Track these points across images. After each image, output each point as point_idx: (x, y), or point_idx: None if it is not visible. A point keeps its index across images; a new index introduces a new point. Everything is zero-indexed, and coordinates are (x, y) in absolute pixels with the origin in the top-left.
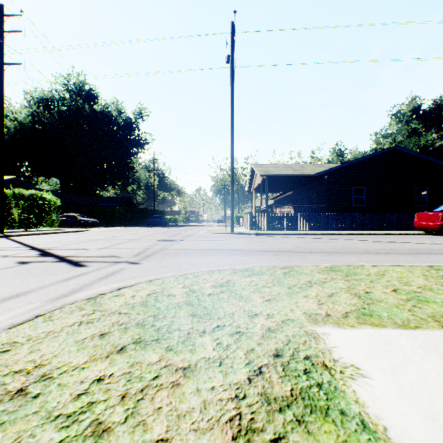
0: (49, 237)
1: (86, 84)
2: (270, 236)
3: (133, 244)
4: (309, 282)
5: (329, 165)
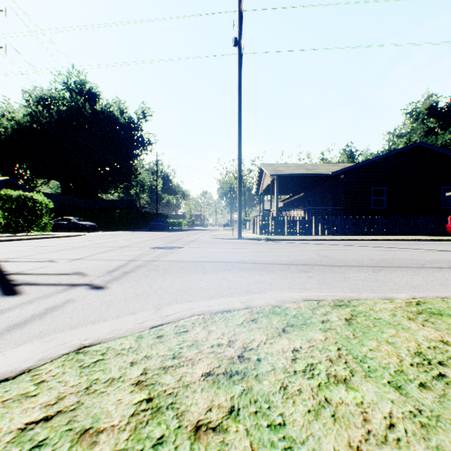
0: (30, 243)
1: (87, 82)
2: (283, 242)
3: (119, 253)
4: (425, 359)
5: (344, 164)
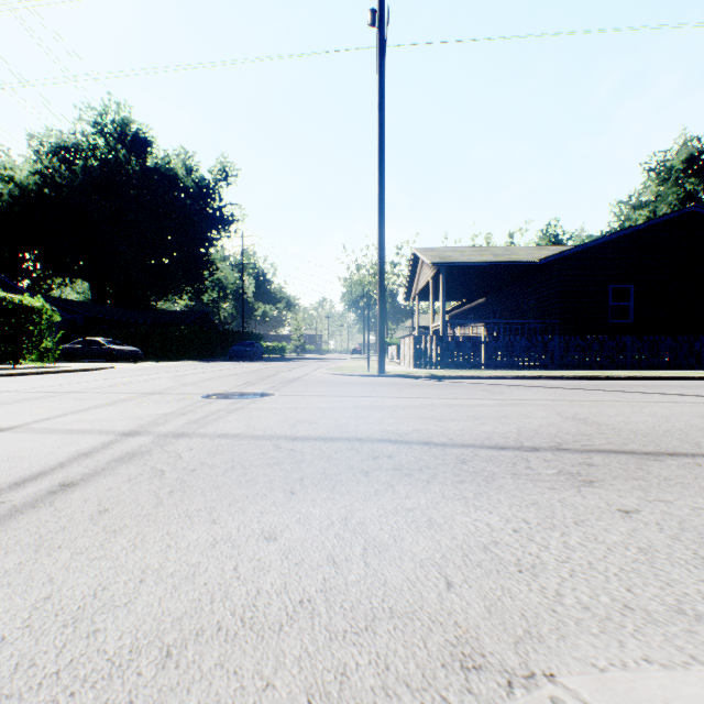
0: None
1: (133, 122)
2: (463, 382)
3: (124, 411)
4: None
5: (557, 248)
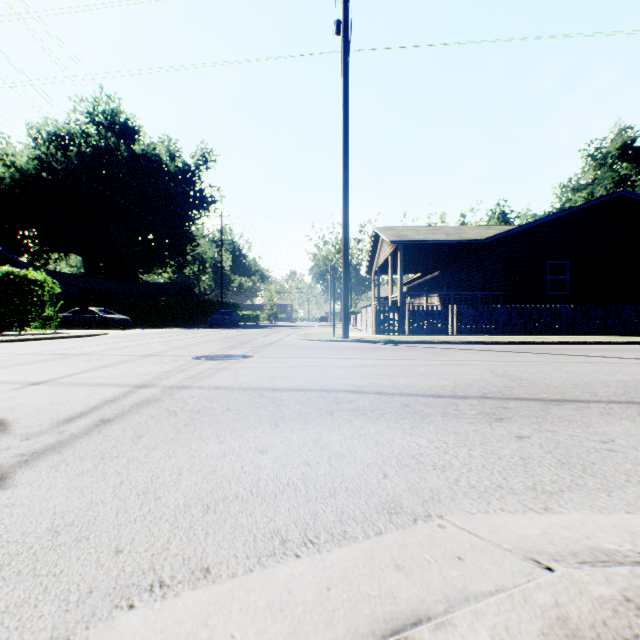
0: (6, 347)
1: (122, 112)
2: (416, 346)
3: (130, 369)
4: None
5: (502, 227)
